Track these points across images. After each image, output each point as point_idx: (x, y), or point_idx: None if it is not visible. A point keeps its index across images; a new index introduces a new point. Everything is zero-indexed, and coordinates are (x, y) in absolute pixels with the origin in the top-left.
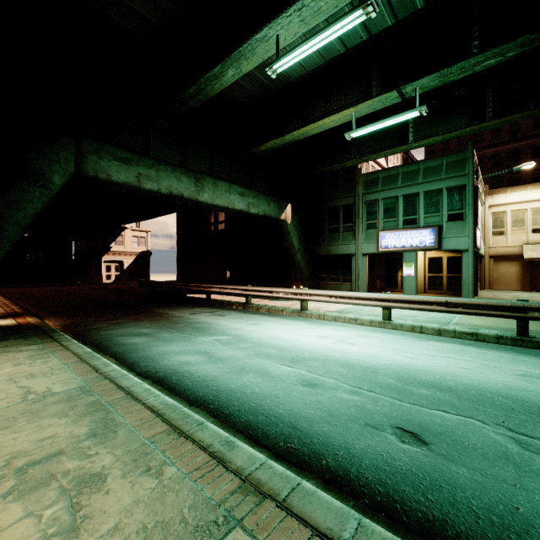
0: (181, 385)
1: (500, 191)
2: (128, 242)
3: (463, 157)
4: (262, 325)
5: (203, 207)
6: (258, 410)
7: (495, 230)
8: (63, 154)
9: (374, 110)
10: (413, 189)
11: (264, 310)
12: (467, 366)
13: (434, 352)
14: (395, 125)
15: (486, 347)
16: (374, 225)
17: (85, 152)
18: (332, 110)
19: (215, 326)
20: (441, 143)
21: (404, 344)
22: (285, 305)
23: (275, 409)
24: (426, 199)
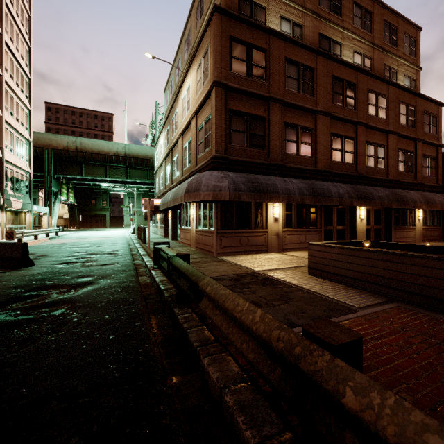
0: None
1: None
2: None
3: (36, 191)
4: None
5: None
6: None
7: None
8: None
9: None
10: None
11: None
12: None
13: None
14: None
15: None
16: None
17: None
18: None
19: None
20: None
21: None
22: None
23: None
24: None
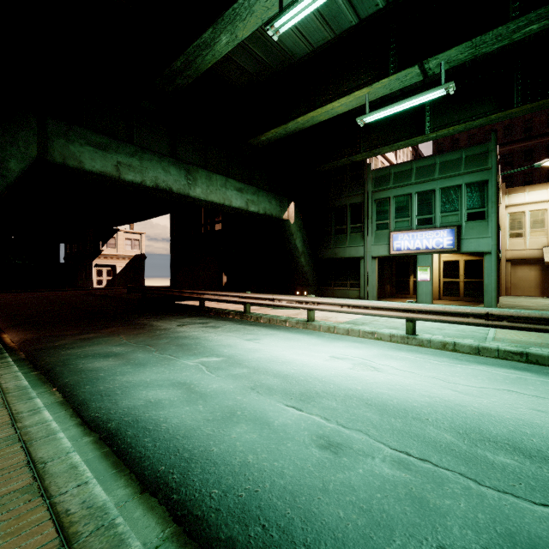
0: (137, 447)
1: (518, 190)
2: (121, 245)
3: (485, 149)
4: (262, 340)
5: (196, 203)
6: (250, 509)
7: (513, 232)
8: (22, 135)
9: (390, 91)
10: (428, 185)
11: (264, 320)
12: (542, 407)
13: (486, 382)
14: (409, 114)
15: (548, 373)
16: (385, 226)
17: (50, 133)
18: (342, 93)
19: (204, 343)
20: (450, 141)
21: (442, 369)
22: (288, 315)
23: (278, 507)
24: (443, 196)
